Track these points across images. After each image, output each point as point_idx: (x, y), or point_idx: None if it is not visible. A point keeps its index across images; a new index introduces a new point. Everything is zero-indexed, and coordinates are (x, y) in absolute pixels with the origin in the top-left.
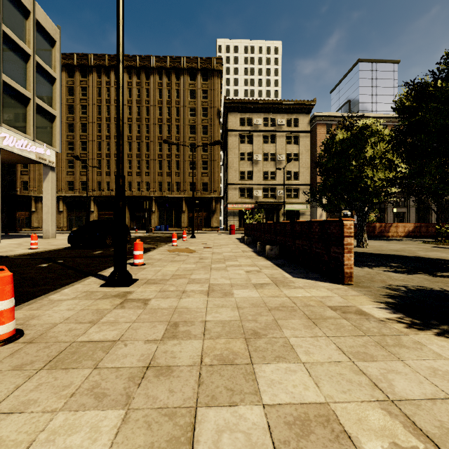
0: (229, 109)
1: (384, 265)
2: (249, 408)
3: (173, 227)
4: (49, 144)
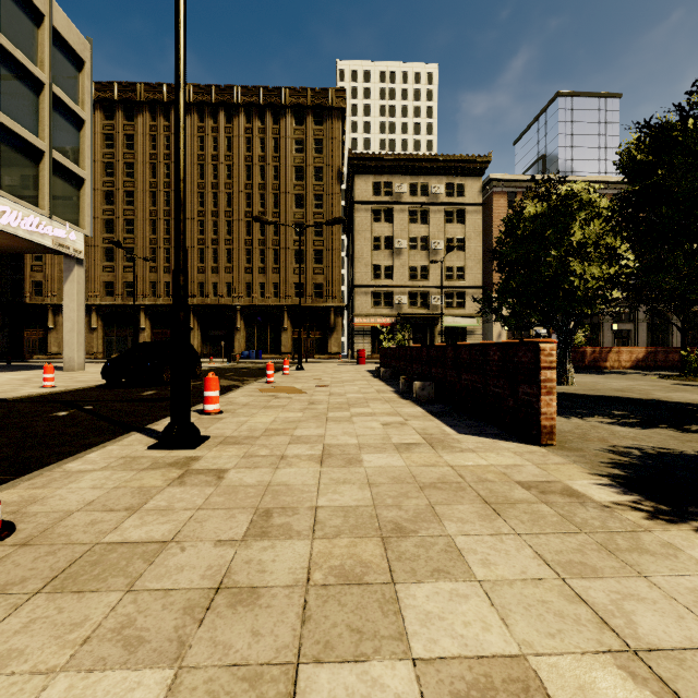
0: (357, 169)
1: (603, 414)
2: (389, 666)
3: (269, 353)
4: (74, 224)
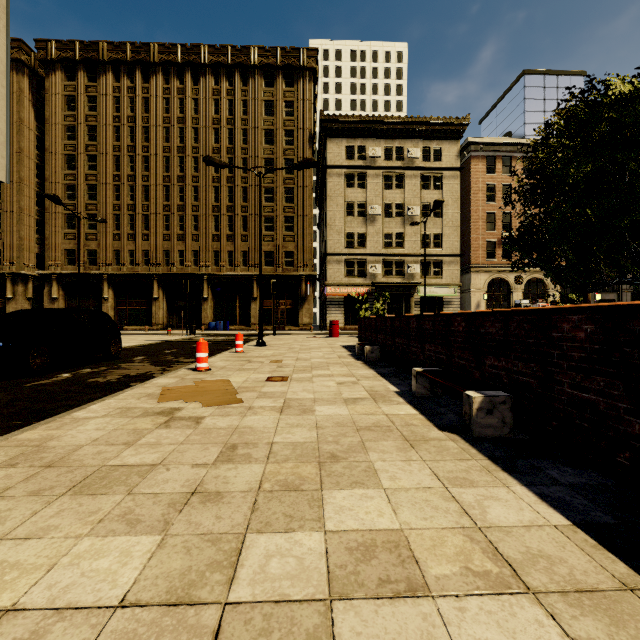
0: (329, 132)
1: None
2: None
3: (238, 324)
4: None
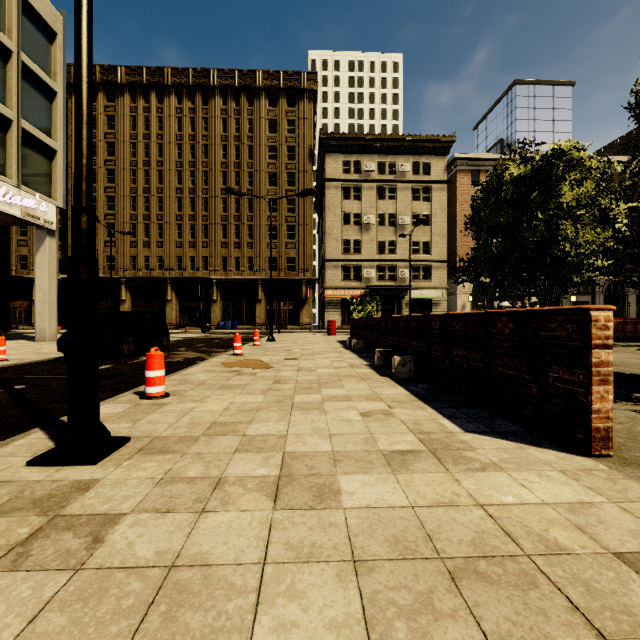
0: (327, 149)
1: (625, 397)
2: None
3: (244, 324)
4: (45, 195)
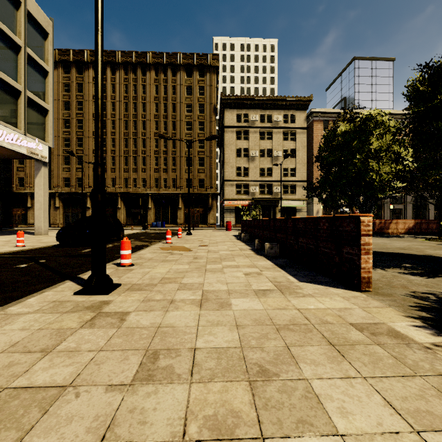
0: (226, 106)
1: (397, 266)
2: None
3: (170, 224)
4: (41, 139)
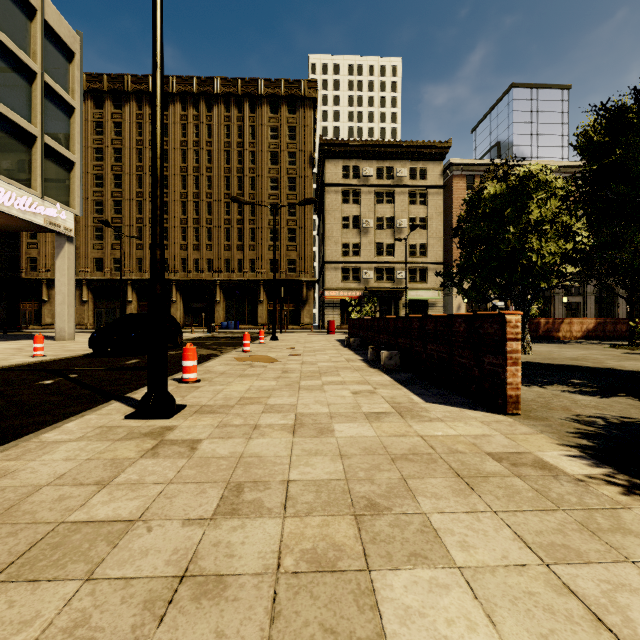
0: (327, 154)
1: (562, 382)
2: None
3: (246, 324)
4: (65, 204)
